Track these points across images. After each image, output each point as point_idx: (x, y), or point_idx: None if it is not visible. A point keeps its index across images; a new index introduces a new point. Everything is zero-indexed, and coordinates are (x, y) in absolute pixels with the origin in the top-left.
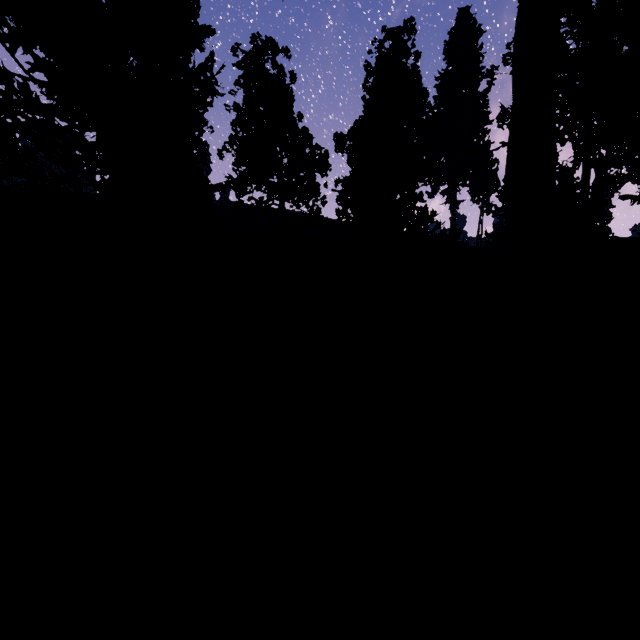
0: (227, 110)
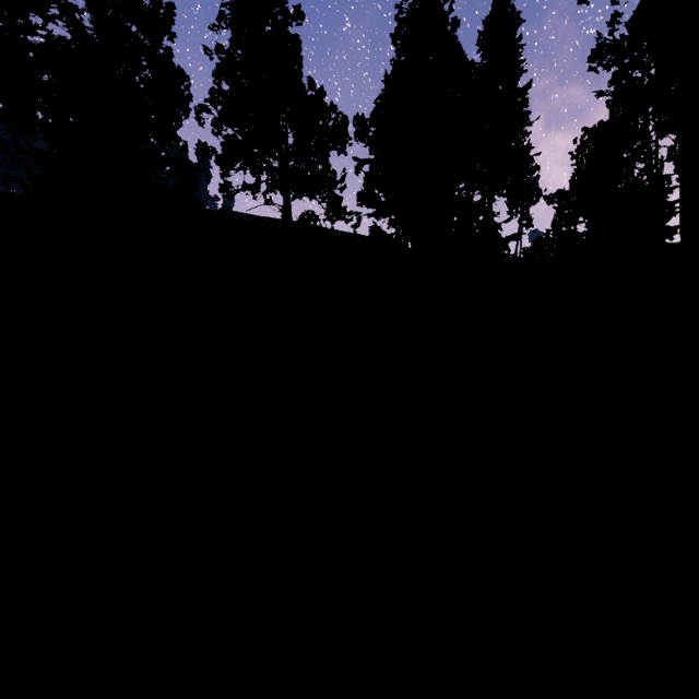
0: (207, 54)
